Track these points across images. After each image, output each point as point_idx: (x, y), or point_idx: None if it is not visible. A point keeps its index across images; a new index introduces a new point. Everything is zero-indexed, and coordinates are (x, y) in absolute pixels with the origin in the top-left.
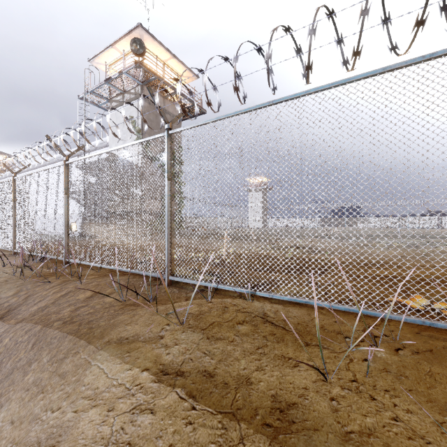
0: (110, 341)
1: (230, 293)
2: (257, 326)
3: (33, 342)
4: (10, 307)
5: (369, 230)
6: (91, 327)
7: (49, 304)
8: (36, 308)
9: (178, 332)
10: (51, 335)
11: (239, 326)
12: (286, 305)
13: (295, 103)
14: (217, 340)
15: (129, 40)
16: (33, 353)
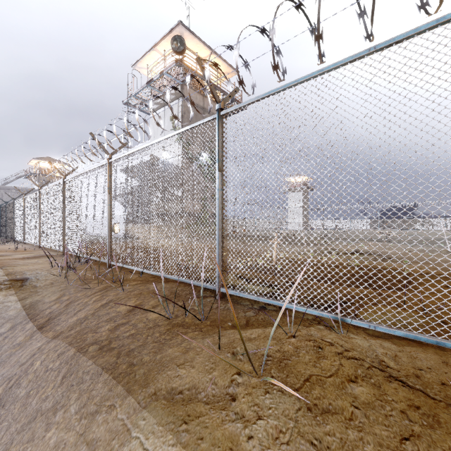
0: (156, 394)
1: (301, 315)
2: (380, 388)
3: (64, 373)
4: (51, 315)
5: (434, 233)
6: (132, 363)
7: (88, 316)
8: (75, 319)
9: (258, 392)
10: (83, 368)
11: (353, 387)
12: (396, 342)
13: (416, 42)
14: (325, 415)
15: (169, 40)
16: (61, 393)
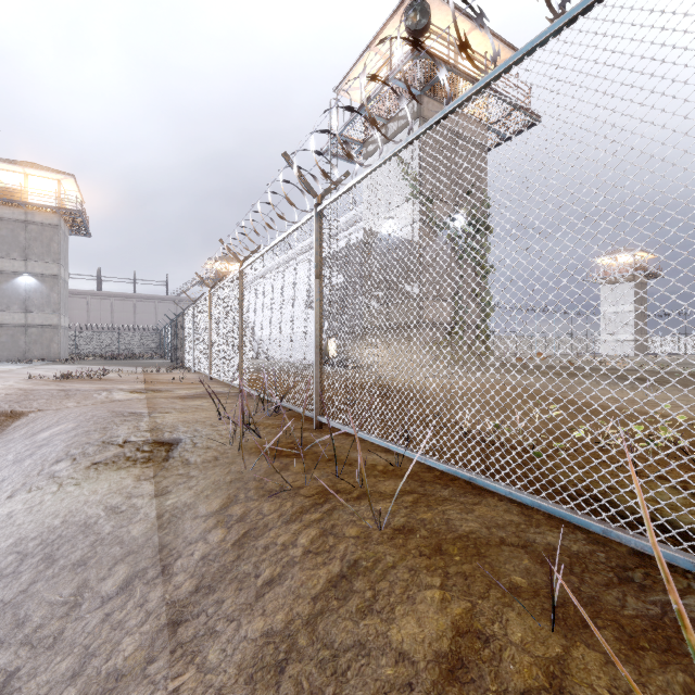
0: None
1: None
2: None
3: None
4: (202, 572)
5: None
6: None
7: (296, 630)
8: (259, 629)
9: None
10: None
11: None
12: None
13: None
14: None
15: (398, 24)
16: None
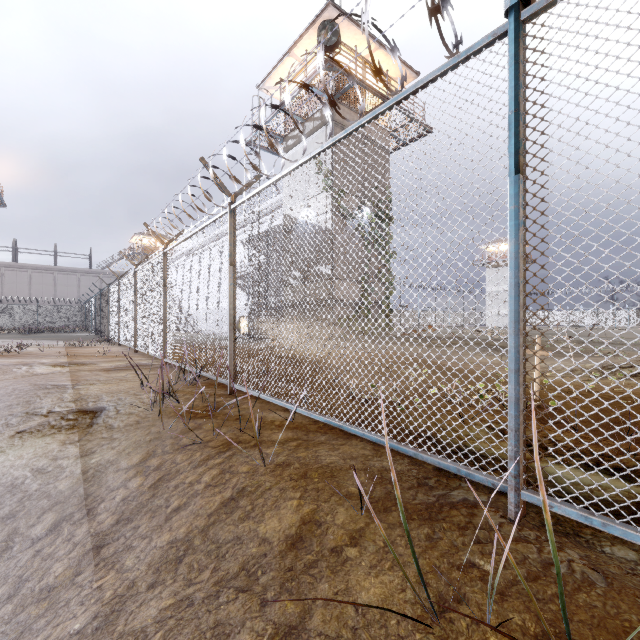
0: None
1: None
2: None
3: None
4: (123, 509)
5: None
6: None
7: (194, 536)
8: (166, 540)
9: None
10: None
11: None
12: None
13: None
14: None
15: (313, 36)
16: None
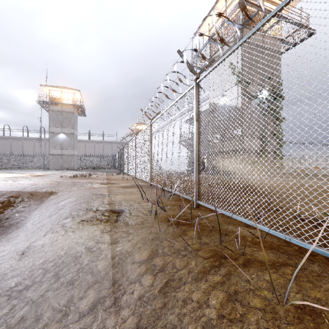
0: None
1: None
2: None
3: None
4: (140, 312)
5: None
6: None
7: None
8: None
9: None
10: None
11: None
12: None
13: None
14: None
15: None
16: None
